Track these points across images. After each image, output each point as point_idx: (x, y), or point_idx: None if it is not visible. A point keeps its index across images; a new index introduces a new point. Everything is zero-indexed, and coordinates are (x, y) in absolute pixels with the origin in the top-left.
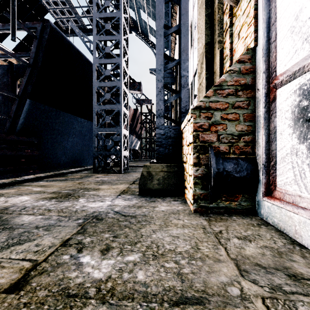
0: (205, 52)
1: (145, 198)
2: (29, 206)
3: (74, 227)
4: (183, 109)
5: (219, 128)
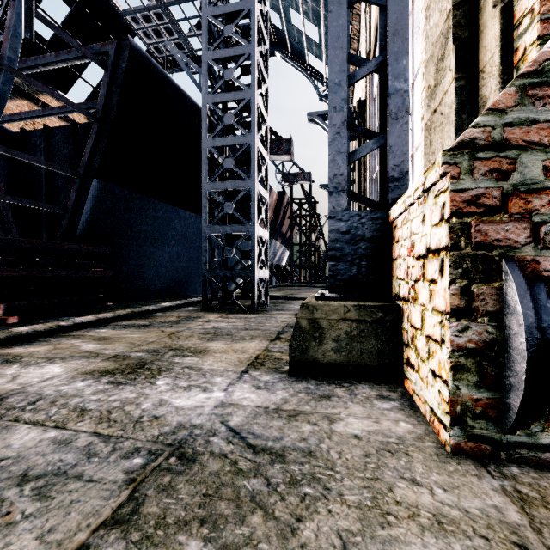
0: (453, 25)
1: (304, 386)
2: (50, 394)
3: (114, 488)
4: (394, 171)
5: (536, 203)
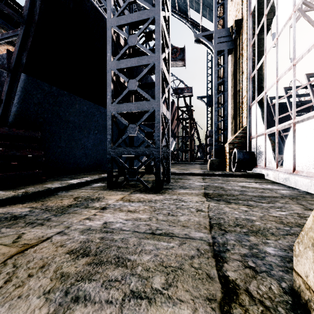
0: None
1: None
2: None
3: None
4: None
5: None
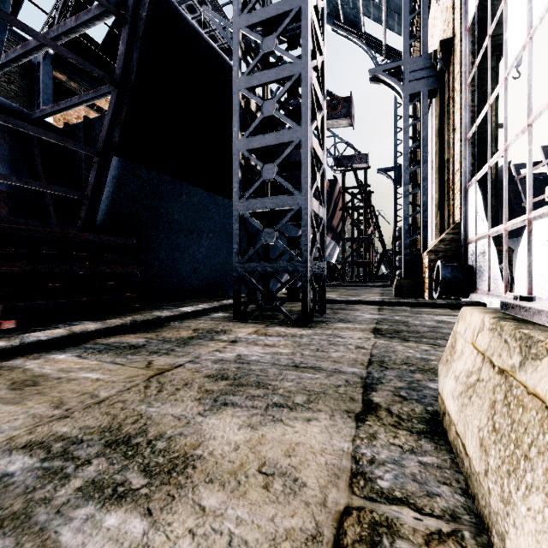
0: None
1: None
2: None
3: None
4: None
5: None
